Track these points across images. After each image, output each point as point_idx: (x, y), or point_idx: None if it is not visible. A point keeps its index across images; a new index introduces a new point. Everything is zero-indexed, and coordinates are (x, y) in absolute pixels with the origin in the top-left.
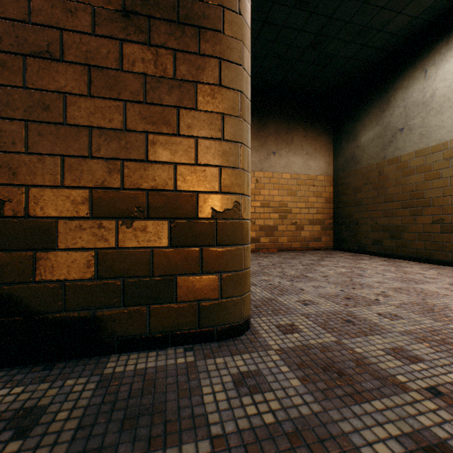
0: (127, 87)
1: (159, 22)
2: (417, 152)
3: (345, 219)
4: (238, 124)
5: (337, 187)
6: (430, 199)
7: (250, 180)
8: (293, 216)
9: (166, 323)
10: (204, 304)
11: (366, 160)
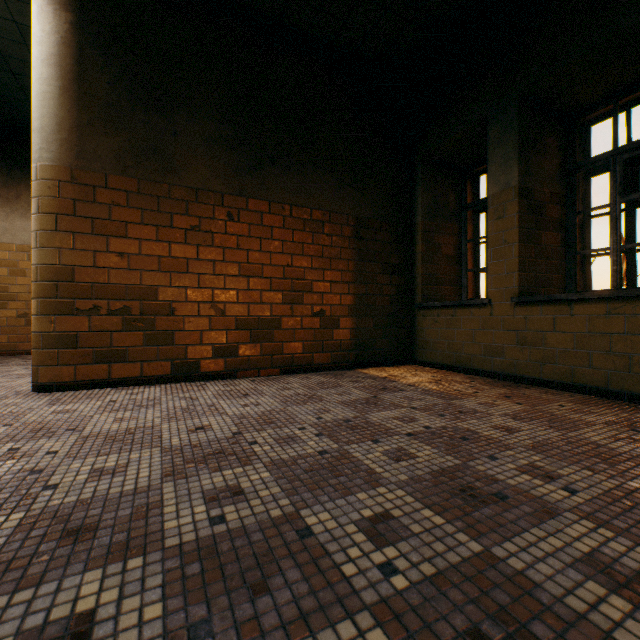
0: None
1: None
2: None
3: None
4: None
5: None
6: None
7: None
8: (21, 305)
9: None
10: None
11: None
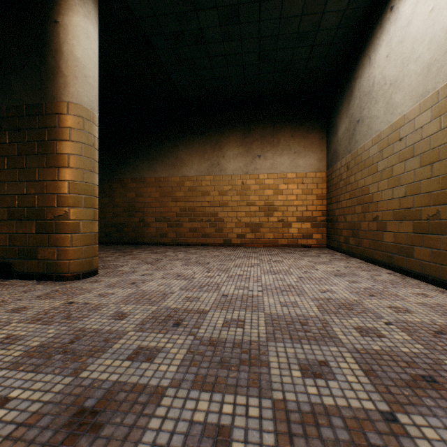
0: (19, 163)
1: (31, 130)
2: (365, 145)
3: (331, 216)
4: (67, 171)
5: (328, 183)
6: (372, 195)
7: (236, 182)
8: (279, 213)
9: (34, 269)
10: (49, 262)
11: (341, 154)
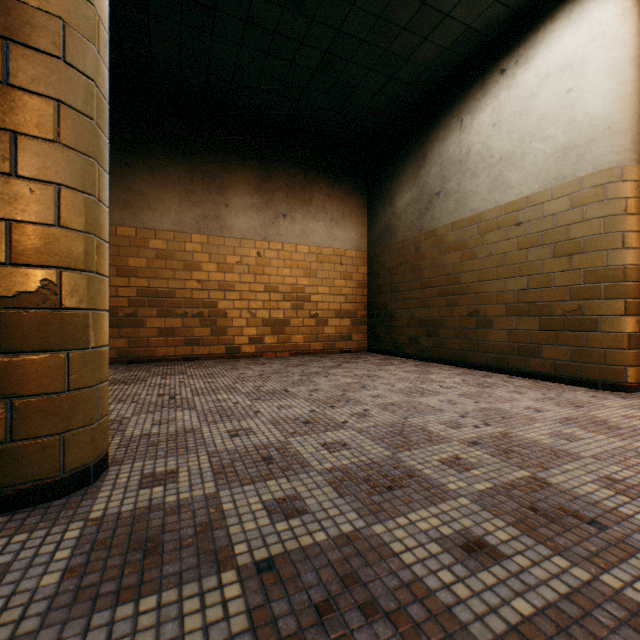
0: None
1: None
2: (453, 224)
3: (380, 310)
4: (53, 154)
5: (373, 267)
6: (466, 286)
7: (249, 252)
8: (312, 305)
9: None
10: None
11: (402, 232)
